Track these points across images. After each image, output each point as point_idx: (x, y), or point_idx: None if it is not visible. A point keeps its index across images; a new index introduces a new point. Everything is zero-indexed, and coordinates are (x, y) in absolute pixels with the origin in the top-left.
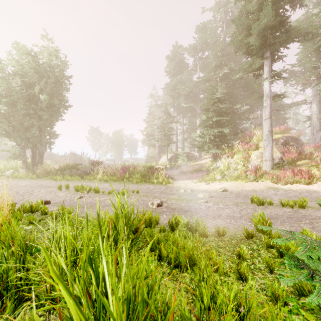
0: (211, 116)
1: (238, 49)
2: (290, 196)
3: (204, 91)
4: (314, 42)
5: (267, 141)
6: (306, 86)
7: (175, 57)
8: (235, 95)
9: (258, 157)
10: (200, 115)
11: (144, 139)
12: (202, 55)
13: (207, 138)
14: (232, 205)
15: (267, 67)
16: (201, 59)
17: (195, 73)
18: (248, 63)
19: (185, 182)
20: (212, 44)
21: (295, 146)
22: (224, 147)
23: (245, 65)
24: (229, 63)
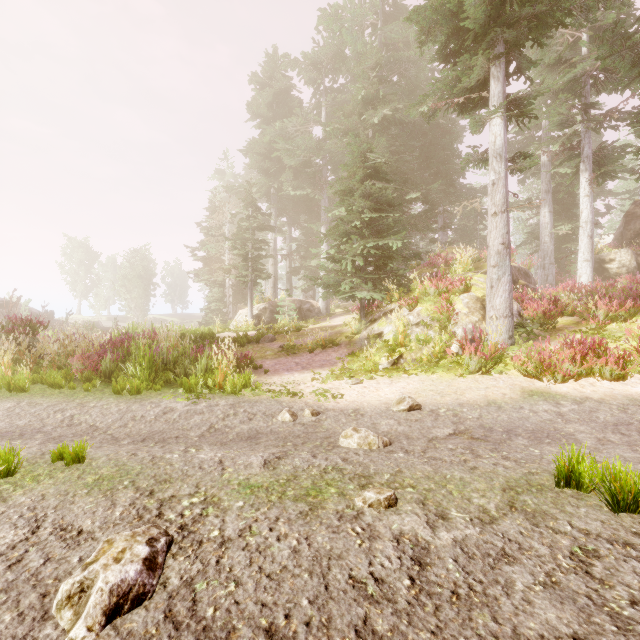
0: (358, 208)
1: (429, 35)
2: (609, 423)
3: (337, 163)
4: (565, 69)
5: (499, 268)
6: (534, 171)
7: (272, 82)
8: (404, 174)
9: (473, 310)
10: (329, 211)
11: (199, 268)
12: (333, 83)
13: (350, 262)
14: (506, 513)
15: (498, 83)
16: (330, 92)
17: (317, 120)
18: (450, 73)
19: (295, 378)
20: (355, 60)
21: (530, 287)
22: (391, 286)
23: (443, 79)
24: (394, 98)
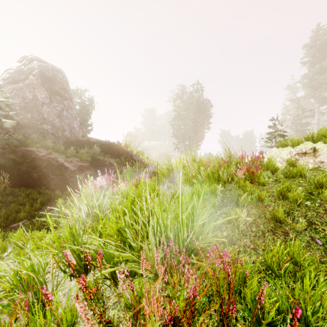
0: None
1: None
2: None
3: None
4: None
5: None
6: None
7: (316, 42)
8: None
9: None
10: None
11: None
12: None
13: None
14: None
15: None
16: None
17: None
18: None
19: None
20: None
21: None
22: None
23: None
24: None
